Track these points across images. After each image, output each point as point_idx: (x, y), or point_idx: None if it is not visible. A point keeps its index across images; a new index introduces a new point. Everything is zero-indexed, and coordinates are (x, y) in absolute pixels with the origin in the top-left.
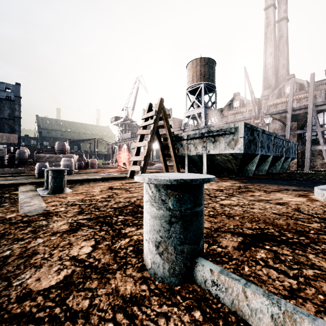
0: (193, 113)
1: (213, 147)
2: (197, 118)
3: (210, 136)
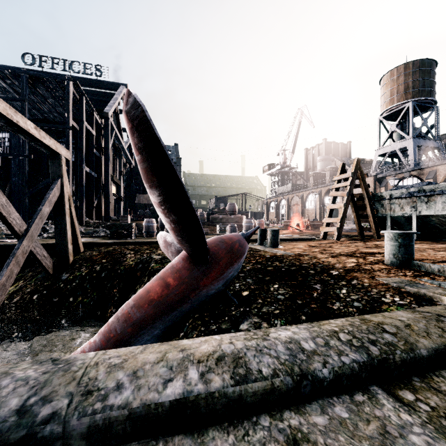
0: (392, 149)
1: (425, 207)
2: (400, 156)
3: (421, 196)
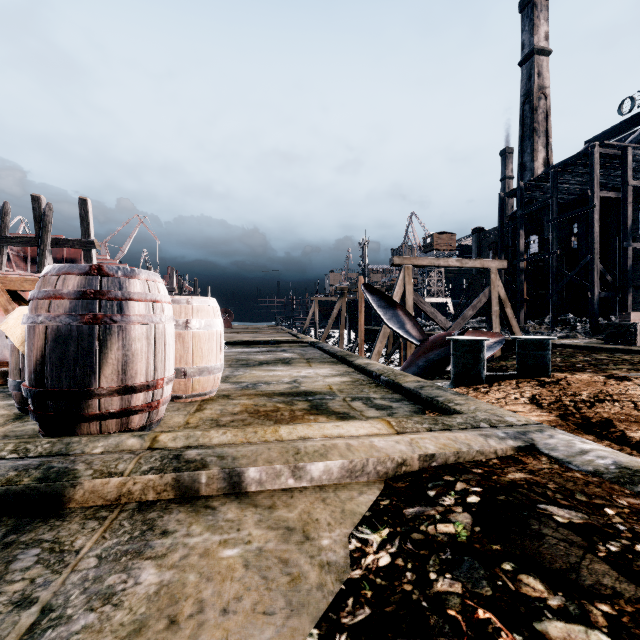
0: None
1: None
2: None
3: None
